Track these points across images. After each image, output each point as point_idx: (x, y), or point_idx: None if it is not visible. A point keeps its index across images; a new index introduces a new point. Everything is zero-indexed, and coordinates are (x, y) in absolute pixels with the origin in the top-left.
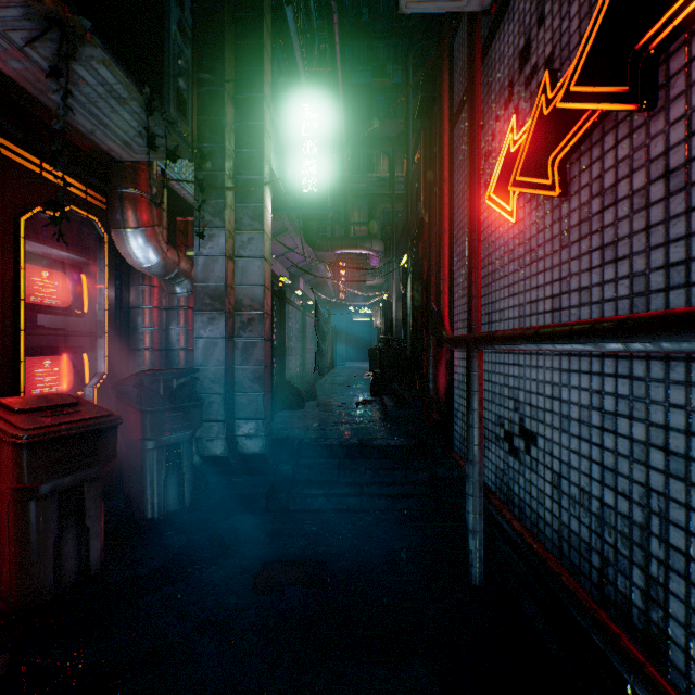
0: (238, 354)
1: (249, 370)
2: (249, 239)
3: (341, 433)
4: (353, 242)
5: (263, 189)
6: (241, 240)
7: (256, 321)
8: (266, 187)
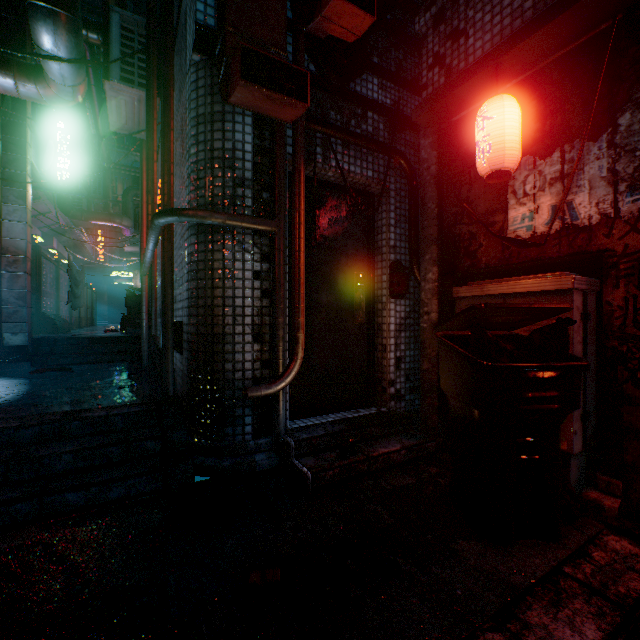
0: (5, 282)
1: (15, 292)
2: (15, 210)
3: (88, 336)
4: (106, 217)
5: (27, 181)
6: (8, 210)
7: (21, 262)
8: (29, 179)
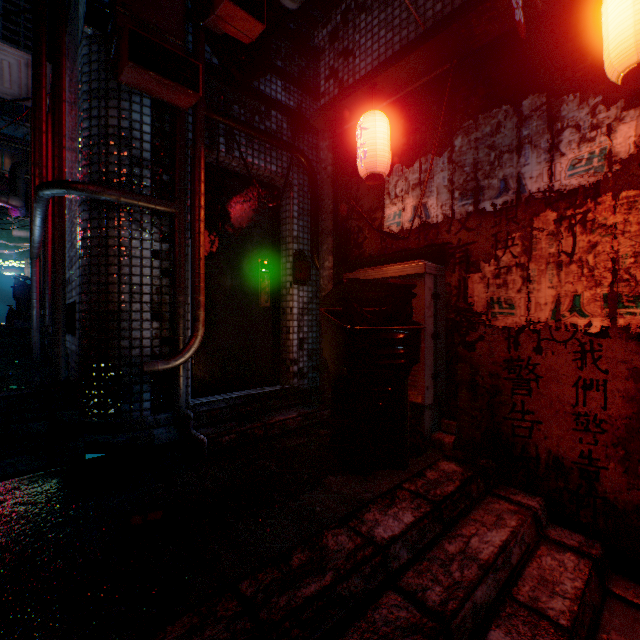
0: None
1: None
2: None
3: None
4: None
5: None
6: None
7: None
8: None
